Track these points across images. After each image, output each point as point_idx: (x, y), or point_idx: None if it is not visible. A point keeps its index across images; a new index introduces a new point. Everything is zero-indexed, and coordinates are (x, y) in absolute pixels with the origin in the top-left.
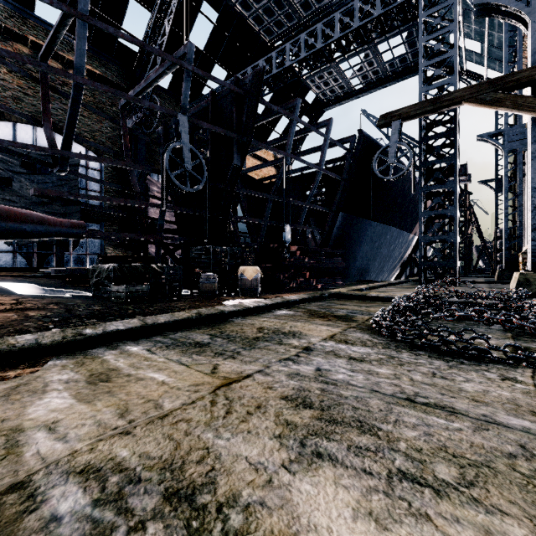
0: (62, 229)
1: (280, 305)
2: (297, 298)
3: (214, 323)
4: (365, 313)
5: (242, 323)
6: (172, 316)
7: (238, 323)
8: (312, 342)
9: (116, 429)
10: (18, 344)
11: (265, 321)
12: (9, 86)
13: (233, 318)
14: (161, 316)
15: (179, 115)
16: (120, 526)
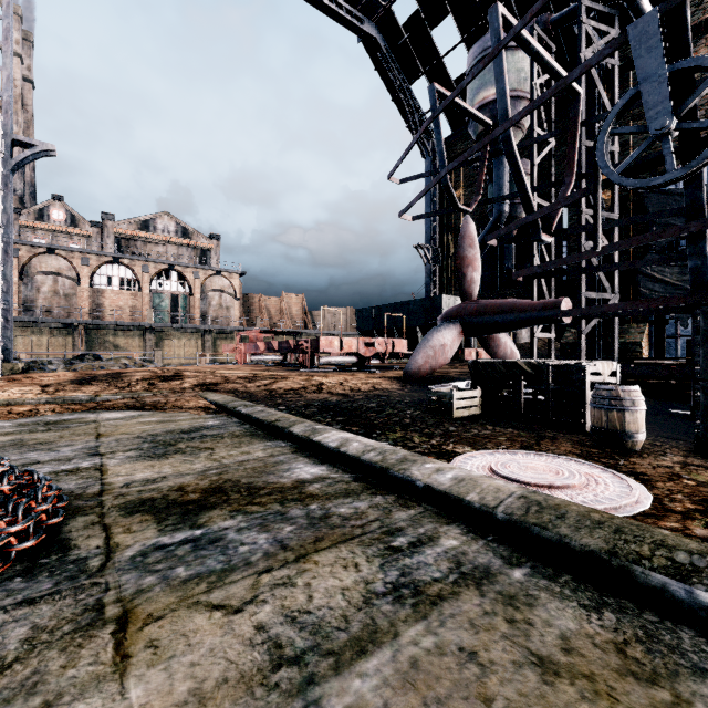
0: (533, 314)
1: (360, 465)
2: (427, 480)
3: (266, 436)
4: (165, 560)
5: (248, 443)
6: (266, 415)
7: (251, 442)
8: (107, 458)
9: (103, 425)
10: (227, 404)
11: (246, 452)
12: (701, 104)
13: (286, 442)
14: (269, 413)
15: (630, 28)
16: (54, 428)
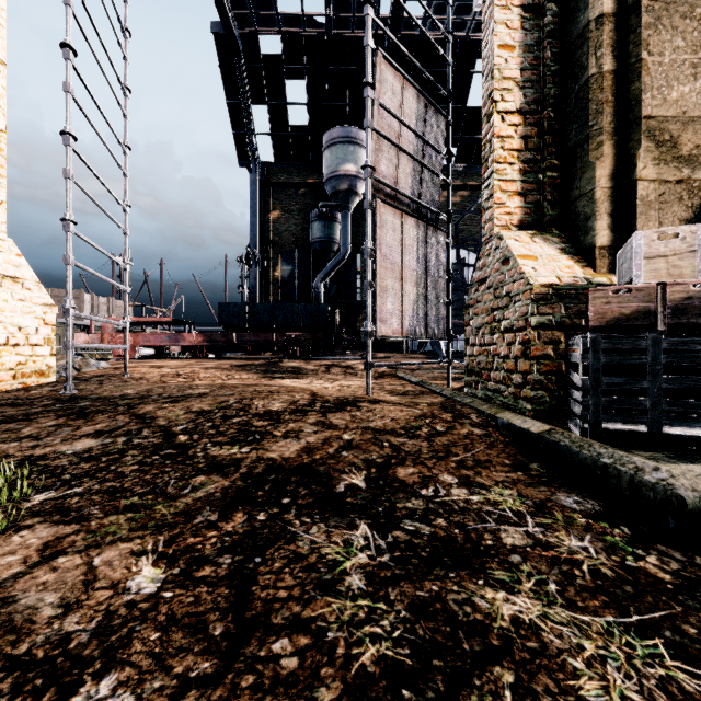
0: None
1: None
2: None
3: None
4: None
5: None
6: None
7: None
8: None
9: None
10: None
11: None
12: None
13: None
14: None
15: None
16: None
